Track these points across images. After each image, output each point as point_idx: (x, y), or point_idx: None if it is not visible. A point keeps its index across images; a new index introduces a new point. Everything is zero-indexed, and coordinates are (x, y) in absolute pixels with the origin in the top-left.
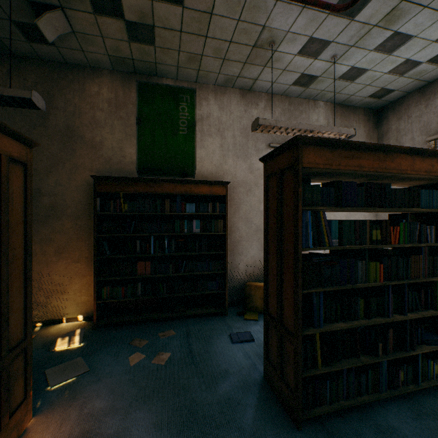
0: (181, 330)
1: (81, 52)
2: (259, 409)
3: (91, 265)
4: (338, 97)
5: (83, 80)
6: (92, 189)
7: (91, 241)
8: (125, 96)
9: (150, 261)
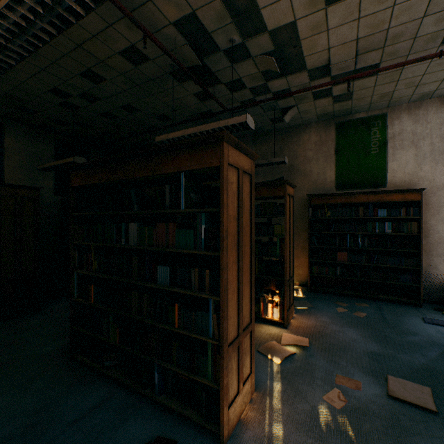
0: (373, 306)
1: (299, 119)
2: (443, 354)
3: (303, 251)
4: None
5: (298, 134)
6: (304, 203)
7: (303, 236)
8: (326, 136)
9: (346, 252)
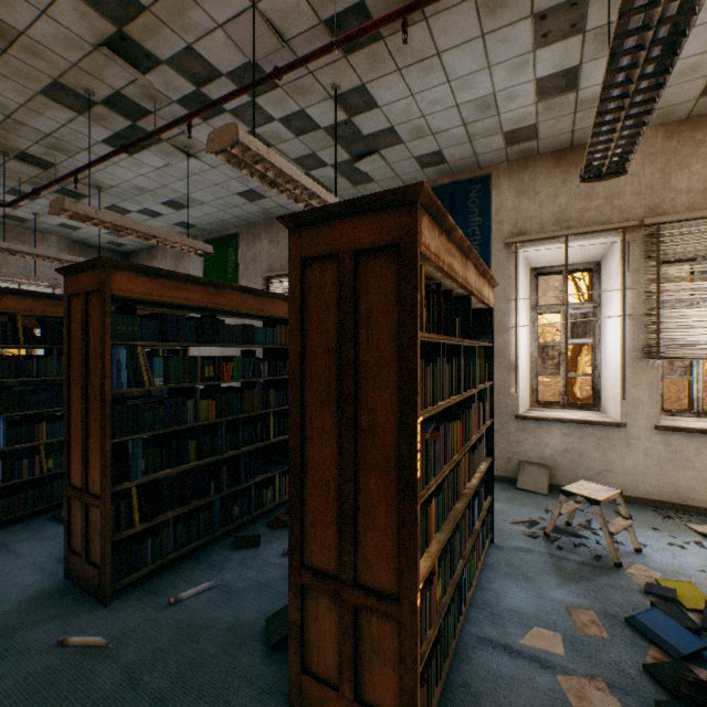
0: None
1: None
2: None
3: None
4: (72, 237)
5: None
6: None
7: None
8: None
9: None
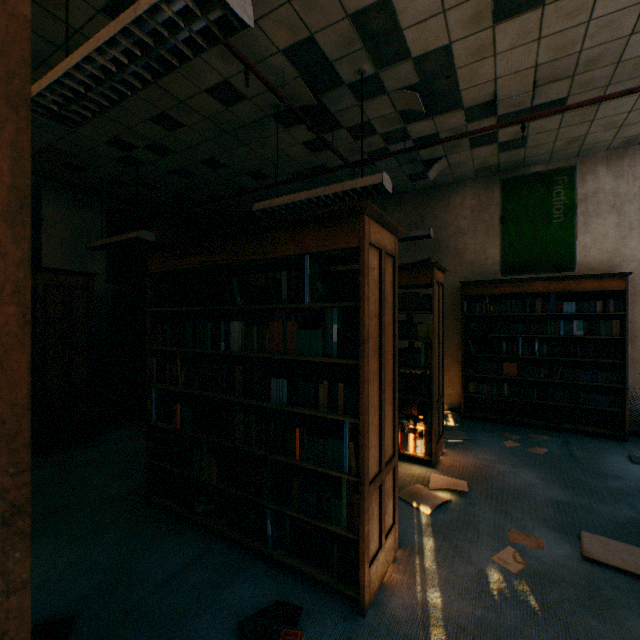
0: (557, 439)
1: (449, 175)
2: None
3: (454, 361)
4: None
5: (447, 196)
6: (456, 293)
7: (454, 340)
8: (487, 199)
9: (517, 363)
